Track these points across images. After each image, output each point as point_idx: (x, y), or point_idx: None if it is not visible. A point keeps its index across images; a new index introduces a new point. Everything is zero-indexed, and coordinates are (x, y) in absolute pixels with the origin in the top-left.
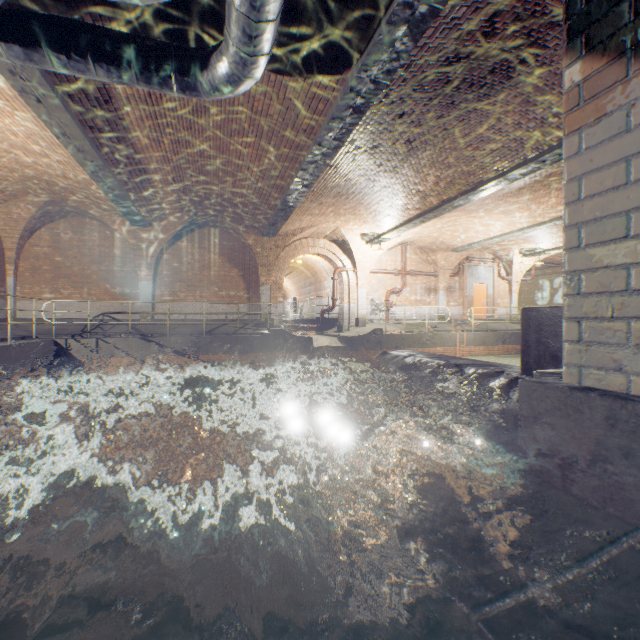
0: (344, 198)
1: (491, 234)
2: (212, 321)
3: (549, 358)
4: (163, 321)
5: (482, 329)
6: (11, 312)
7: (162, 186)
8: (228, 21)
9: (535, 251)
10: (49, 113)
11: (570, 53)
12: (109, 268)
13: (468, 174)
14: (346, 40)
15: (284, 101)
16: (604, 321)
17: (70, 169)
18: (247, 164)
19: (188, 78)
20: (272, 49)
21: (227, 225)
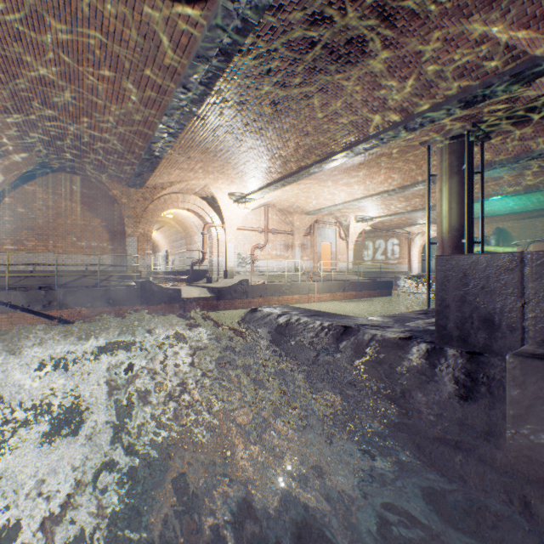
0: (213, 155)
1: (336, 201)
2: (69, 273)
3: (480, 323)
4: (3, 273)
5: (328, 279)
6: None
7: None
8: None
9: (365, 218)
10: None
11: None
12: None
13: (323, 144)
14: None
15: (141, 24)
16: None
17: None
18: (103, 100)
19: None
20: None
21: (87, 171)
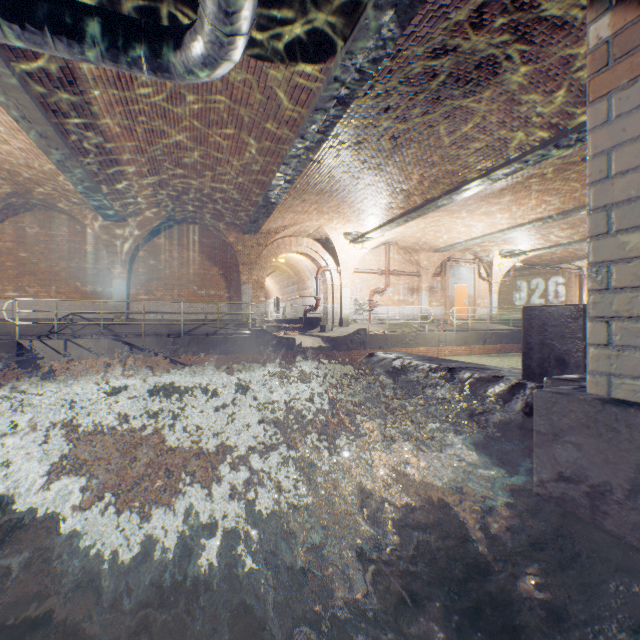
0: (328, 195)
1: (473, 235)
2: (191, 321)
3: (554, 362)
4: (138, 321)
5: (464, 329)
6: None
7: (136, 178)
8: None
9: (514, 252)
10: (5, 93)
11: (596, 5)
12: (80, 265)
13: (452, 173)
14: (330, 24)
15: (265, 89)
16: None
17: (33, 157)
18: (227, 157)
19: (159, 58)
20: (251, 30)
21: (207, 222)
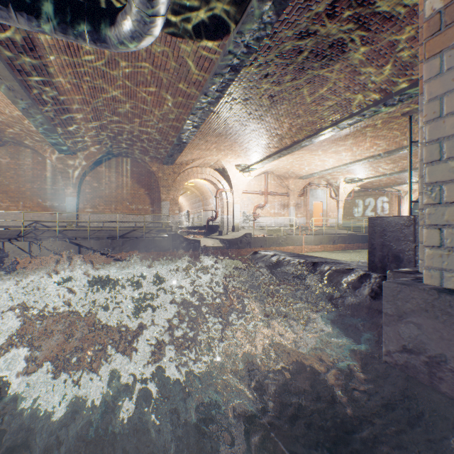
0: (224, 137)
1: (326, 167)
2: (124, 228)
3: (392, 258)
4: (85, 228)
5: (319, 233)
6: None
7: (83, 123)
8: None
9: (354, 180)
10: None
11: None
12: (41, 186)
13: (312, 123)
14: (226, 11)
15: (178, 58)
16: None
17: (4, 105)
18: (150, 108)
19: (98, 31)
20: (167, 13)
21: (136, 155)
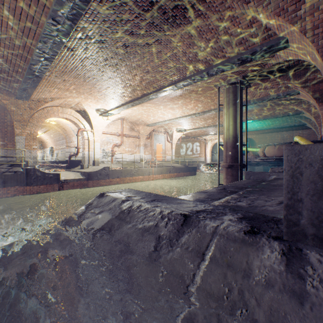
0: (82, 80)
1: (165, 118)
2: None
3: None
4: None
5: (161, 166)
6: None
7: None
8: None
9: (182, 130)
10: None
11: None
12: None
13: (158, 79)
14: None
15: None
16: None
17: None
18: None
19: None
20: None
21: None
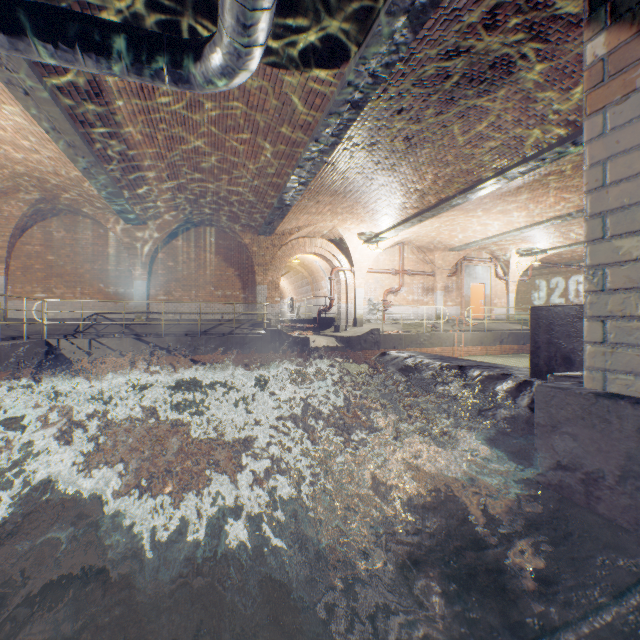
0: (341, 196)
1: (489, 234)
2: (208, 321)
3: (561, 360)
4: (158, 321)
5: (480, 329)
6: (2, 312)
7: (156, 183)
8: (221, 9)
9: (532, 251)
10: (37, 106)
11: (593, 24)
12: (103, 267)
13: (467, 172)
14: (344, 31)
15: (280, 96)
16: (633, 320)
17: (61, 165)
18: (243, 161)
19: (181, 70)
20: (267, 40)
21: (223, 224)
